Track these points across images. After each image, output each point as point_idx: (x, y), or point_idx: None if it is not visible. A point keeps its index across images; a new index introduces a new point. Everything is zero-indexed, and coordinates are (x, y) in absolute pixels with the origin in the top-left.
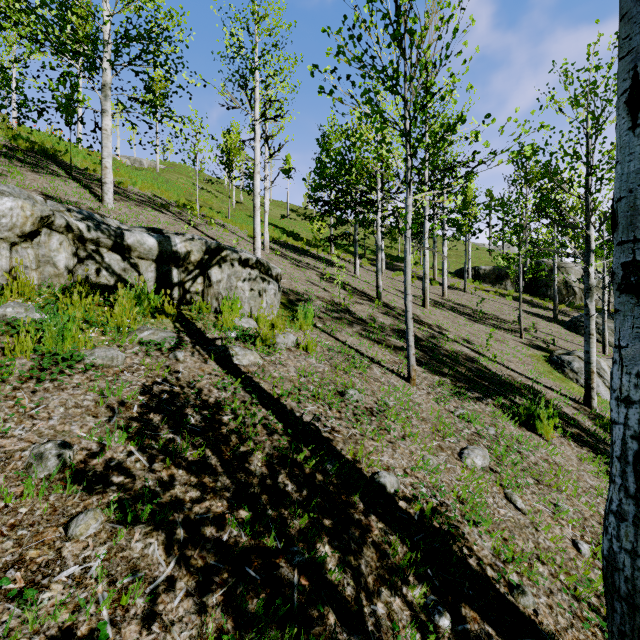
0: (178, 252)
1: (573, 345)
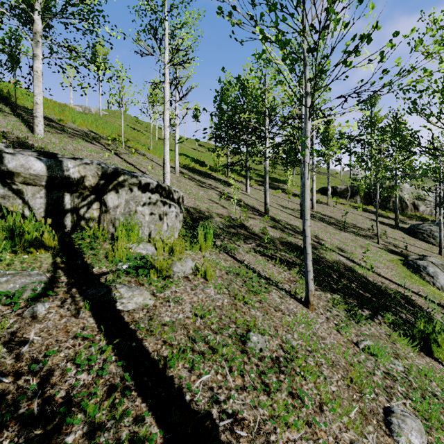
0: (70, 177)
1: (416, 248)
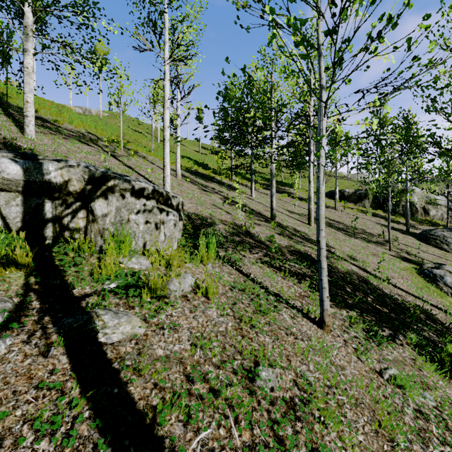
0: (51, 182)
1: (429, 255)
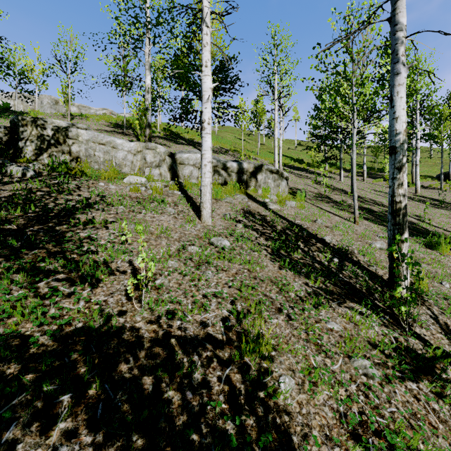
0: (245, 168)
1: None
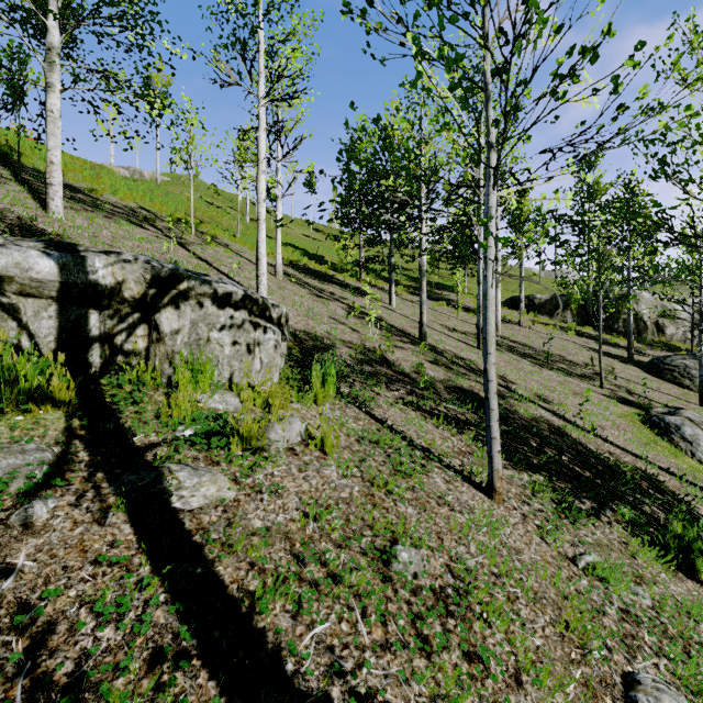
0: (99, 283)
1: (662, 395)
